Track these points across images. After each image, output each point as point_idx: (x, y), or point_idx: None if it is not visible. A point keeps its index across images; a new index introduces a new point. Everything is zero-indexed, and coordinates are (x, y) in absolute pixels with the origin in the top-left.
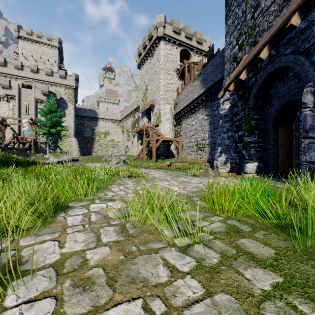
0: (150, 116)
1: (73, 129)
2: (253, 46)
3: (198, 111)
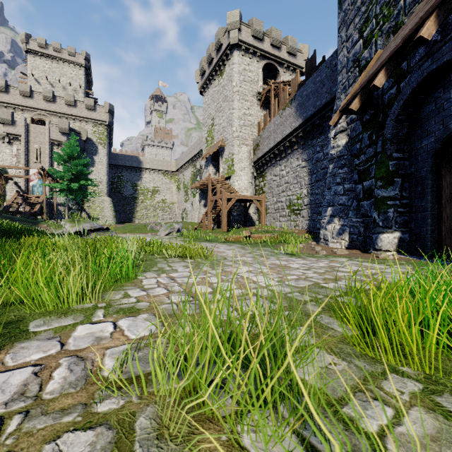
0: (218, 165)
1: (106, 184)
2: (393, 34)
3: (291, 154)
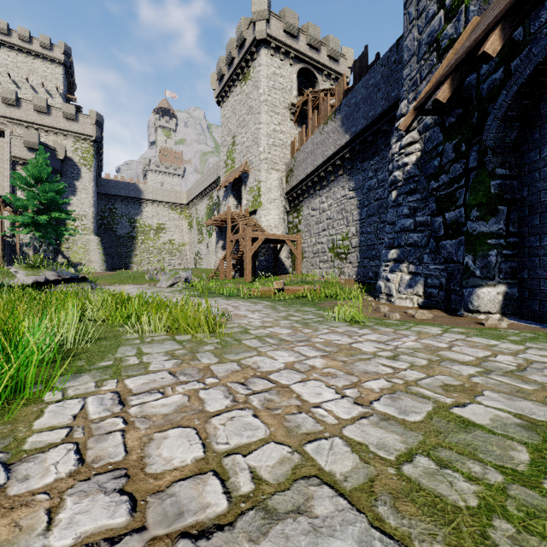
0: (240, 196)
1: (92, 219)
2: None
3: (334, 182)
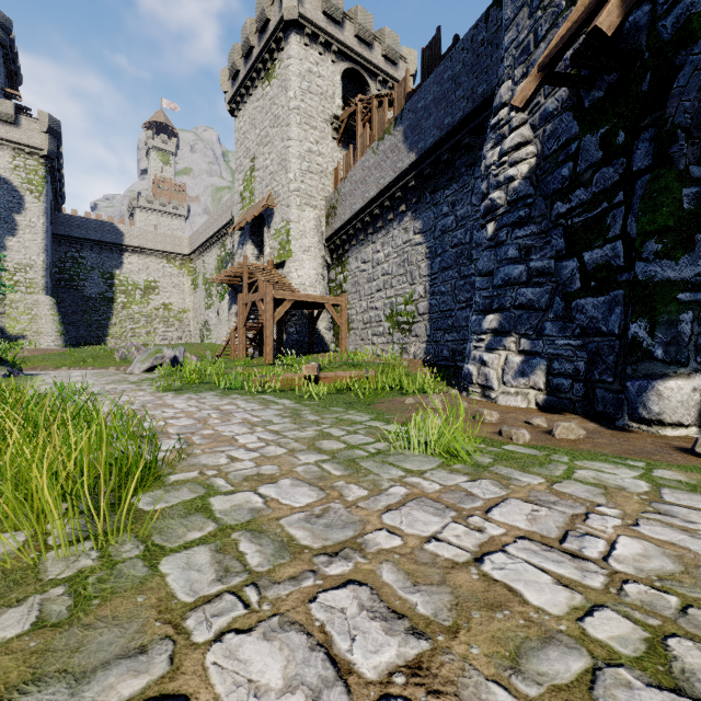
0: (263, 242)
1: (43, 272)
2: None
3: (393, 222)
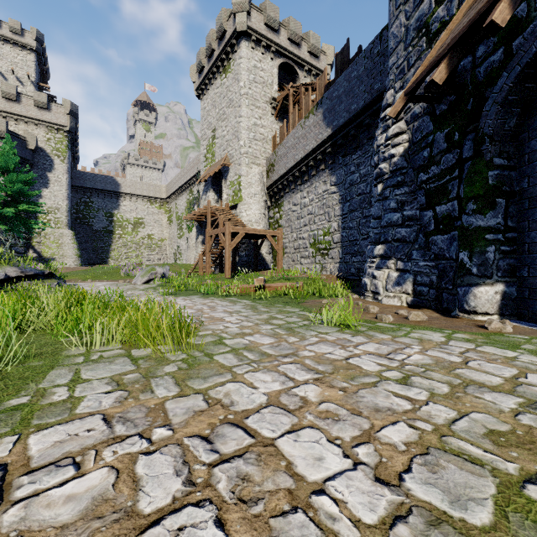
0: (221, 190)
1: (66, 213)
2: None
3: (315, 177)
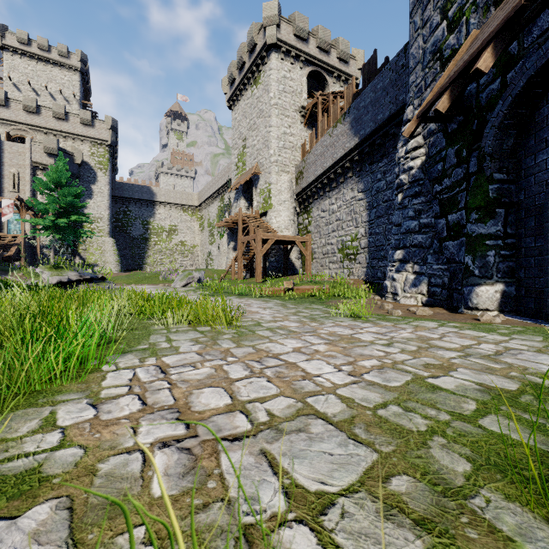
0: (251, 197)
1: (107, 222)
2: (495, 6)
3: (343, 184)
